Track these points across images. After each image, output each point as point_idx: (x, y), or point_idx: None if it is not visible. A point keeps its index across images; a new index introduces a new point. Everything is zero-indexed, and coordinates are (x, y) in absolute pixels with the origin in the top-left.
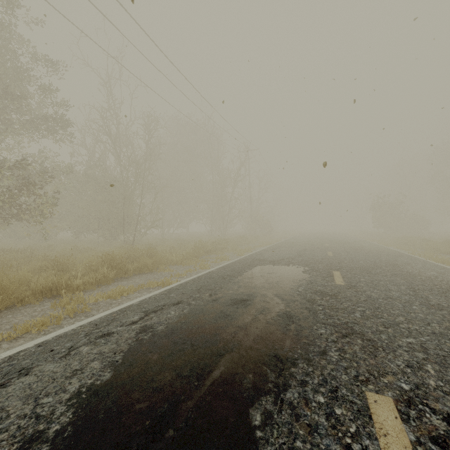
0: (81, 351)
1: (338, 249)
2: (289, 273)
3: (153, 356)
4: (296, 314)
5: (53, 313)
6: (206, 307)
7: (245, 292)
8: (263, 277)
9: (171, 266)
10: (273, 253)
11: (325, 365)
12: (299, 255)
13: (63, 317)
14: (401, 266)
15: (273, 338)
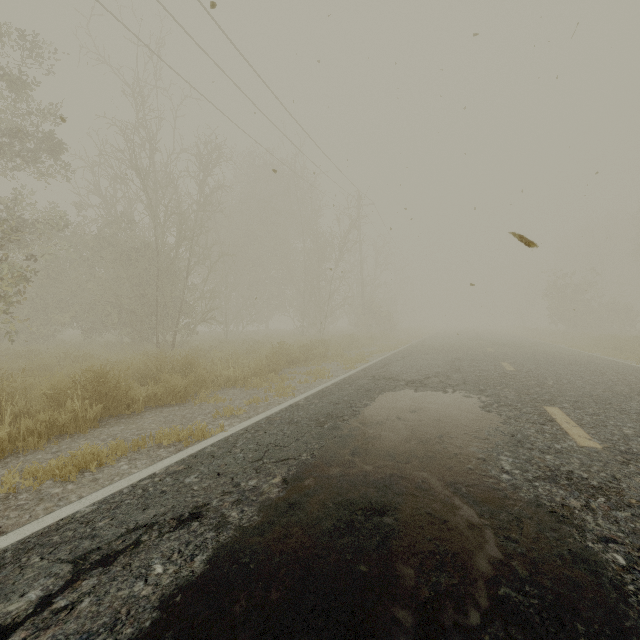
0: None
1: (516, 358)
2: (455, 412)
3: None
4: (562, 599)
5: None
6: (264, 542)
7: (370, 475)
8: (403, 422)
9: (226, 389)
10: (406, 365)
11: None
12: (454, 369)
13: None
14: None
15: None
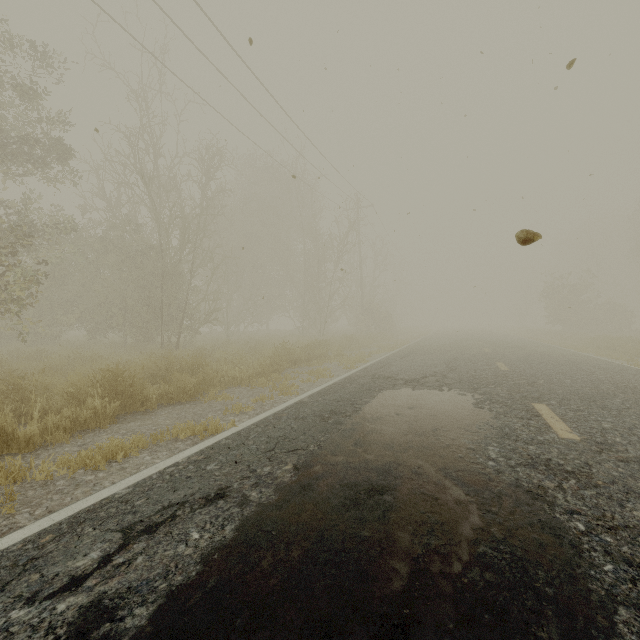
0: None
1: (511, 358)
2: (450, 409)
3: None
4: (529, 554)
5: None
6: (282, 515)
7: (372, 462)
8: (401, 417)
9: (232, 388)
10: (404, 365)
11: None
12: (450, 369)
13: None
14: None
15: None
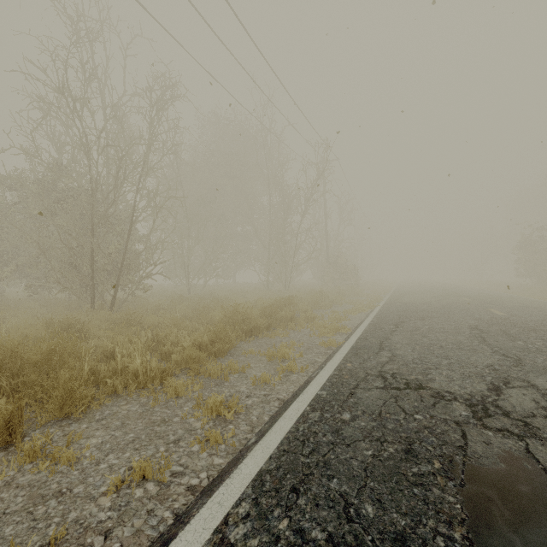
0: None
1: None
2: None
3: None
4: None
5: None
6: None
7: None
8: None
9: (121, 400)
10: (414, 342)
11: None
12: (511, 359)
13: None
14: None
15: None
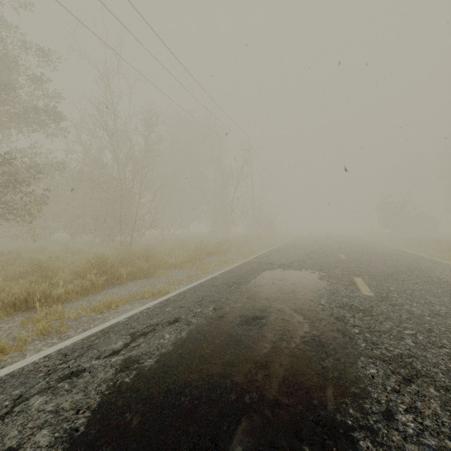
0: (30, 407)
1: (350, 251)
2: (304, 280)
3: (133, 419)
4: (328, 340)
5: (19, 334)
6: (210, 328)
7: (256, 306)
8: (274, 285)
9: (170, 270)
10: (280, 255)
11: (401, 444)
12: (309, 258)
13: (30, 340)
14: (427, 270)
15: (306, 384)
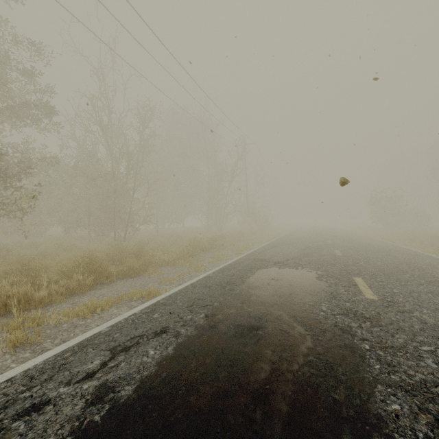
0: None
1: (345, 247)
2: (301, 281)
3: None
4: (335, 360)
5: None
6: (200, 342)
7: (251, 313)
8: (270, 286)
9: (163, 267)
10: (274, 251)
11: None
12: (304, 254)
13: None
14: (427, 269)
15: (316, 428)
